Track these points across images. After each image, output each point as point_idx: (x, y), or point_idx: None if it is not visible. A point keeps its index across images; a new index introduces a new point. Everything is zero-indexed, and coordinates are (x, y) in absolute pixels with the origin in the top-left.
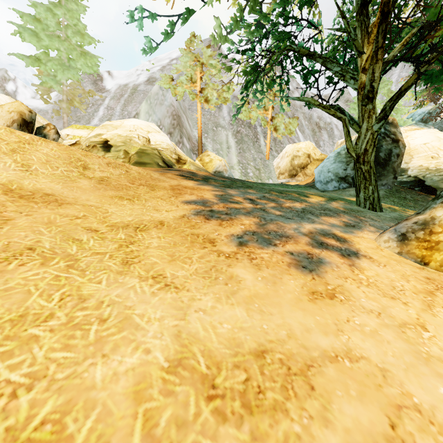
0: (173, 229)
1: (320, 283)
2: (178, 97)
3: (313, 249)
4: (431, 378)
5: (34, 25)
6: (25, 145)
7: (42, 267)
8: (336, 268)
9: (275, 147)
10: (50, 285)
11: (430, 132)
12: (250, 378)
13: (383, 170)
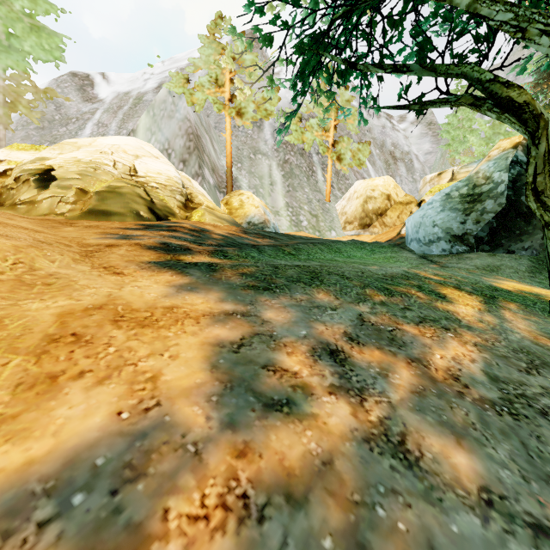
0: None
1: None
2: (196, 107)
3: None
4: None
5: None
6: None
7: None
8: None
9: (338, 183)
10: None
11: None
12: None
13: (527, 225)
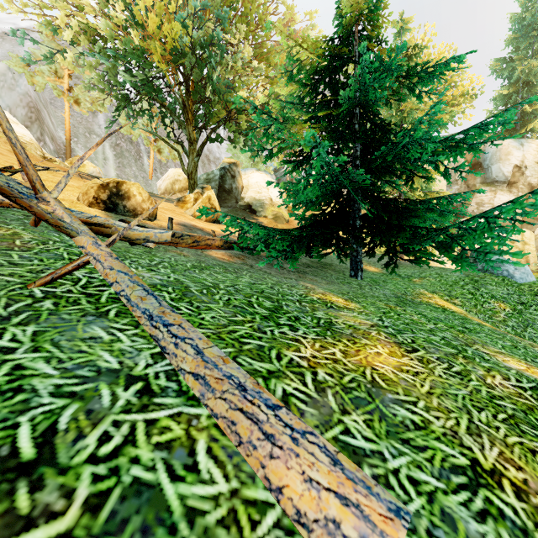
0: None
1: None
2: (37, 87)
3: None
4: None
5: None
6: None
7: None
8: None
9: (161, 169)
10: None
11: (262, 176)
12: None
13: (227, 195)
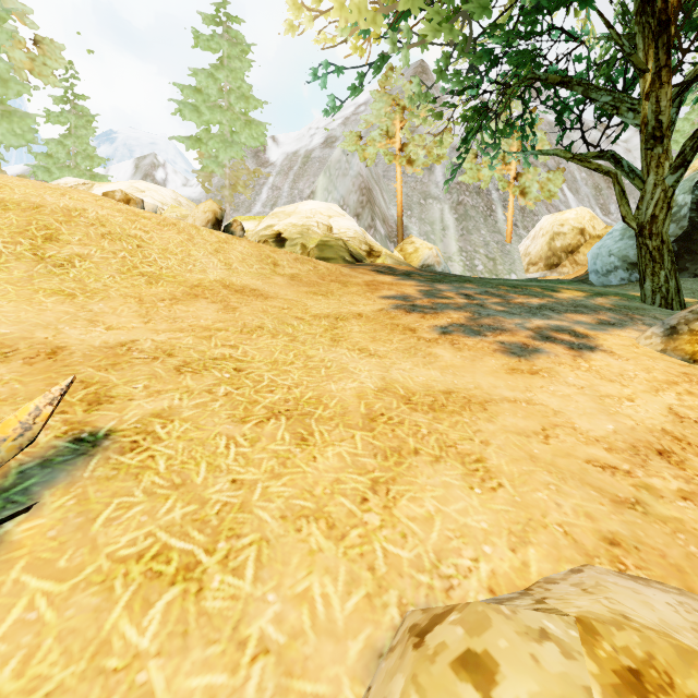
0: (372, 320)
1: (526, 364)
2: (368, 162)
3: (533, 341)
4: (604, 421)
5: (194, 98)
6: (223, 244)
7: (273, 339)
8: (554, 357)
9: (523, 221)
10: (284, 349)
11: None
12: (437, 400)
13: None
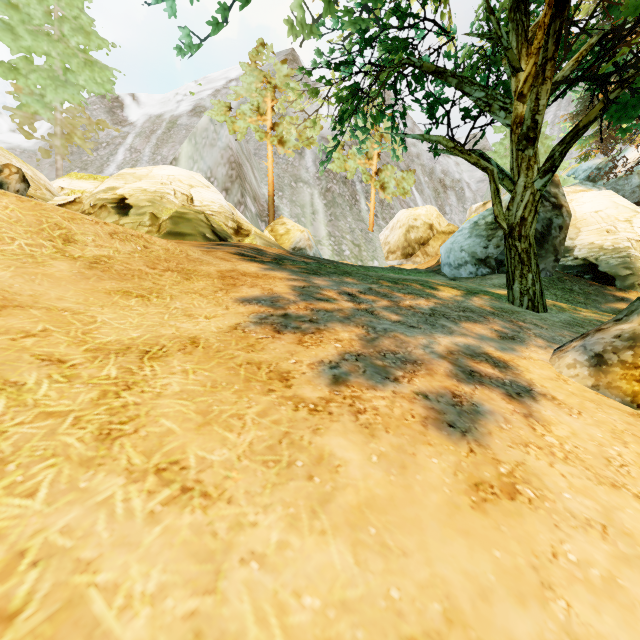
0: (214, 353)
1: (485, 460)
2: (238, 135)
3: (460, 385)
4: None
5: (7, 13)
6: None
7: None
8: (505, 425)
9: (382, 213)
10: None
11: (604, 195)
12: None
13: (540, 249)
